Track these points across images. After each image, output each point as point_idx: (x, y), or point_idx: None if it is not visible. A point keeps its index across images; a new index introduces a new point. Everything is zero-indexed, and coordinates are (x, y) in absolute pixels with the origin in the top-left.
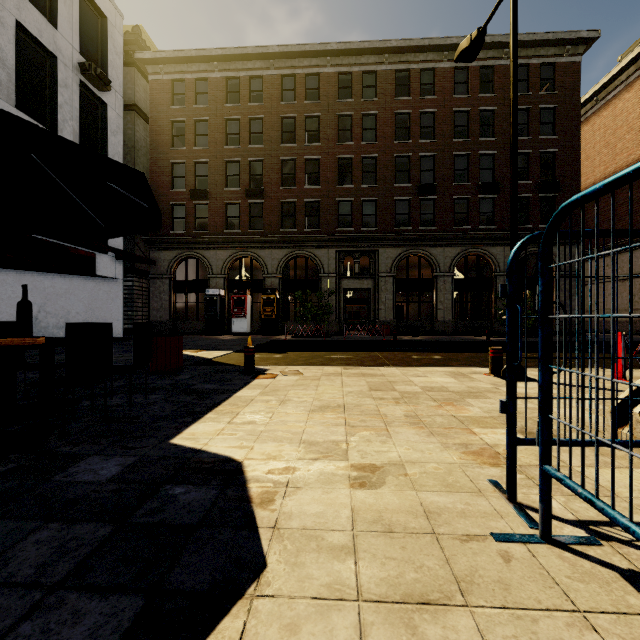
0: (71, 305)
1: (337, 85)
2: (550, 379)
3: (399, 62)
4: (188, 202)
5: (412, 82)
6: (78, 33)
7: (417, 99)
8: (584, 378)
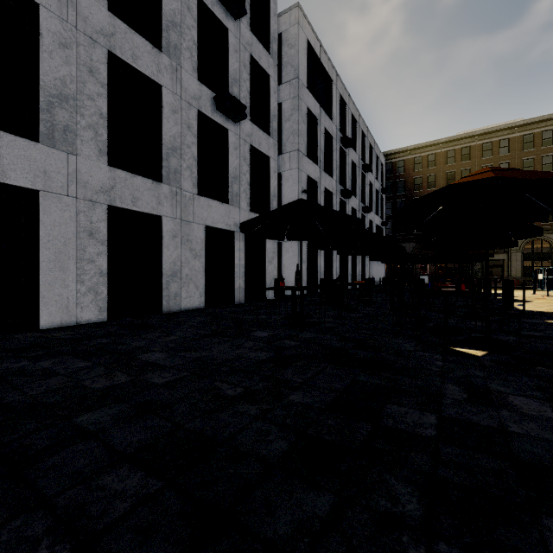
0: (372, 271)
1: (482, 150)
2: (535, 282)
3: (525, 130)
4: (393, 220)
5: (535, 140)
6: (380, 178)
7: (539, 149)
8: (536, 281)
